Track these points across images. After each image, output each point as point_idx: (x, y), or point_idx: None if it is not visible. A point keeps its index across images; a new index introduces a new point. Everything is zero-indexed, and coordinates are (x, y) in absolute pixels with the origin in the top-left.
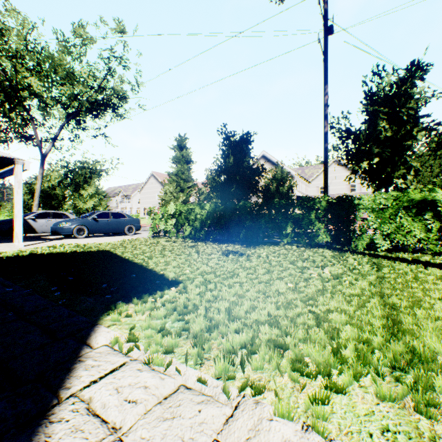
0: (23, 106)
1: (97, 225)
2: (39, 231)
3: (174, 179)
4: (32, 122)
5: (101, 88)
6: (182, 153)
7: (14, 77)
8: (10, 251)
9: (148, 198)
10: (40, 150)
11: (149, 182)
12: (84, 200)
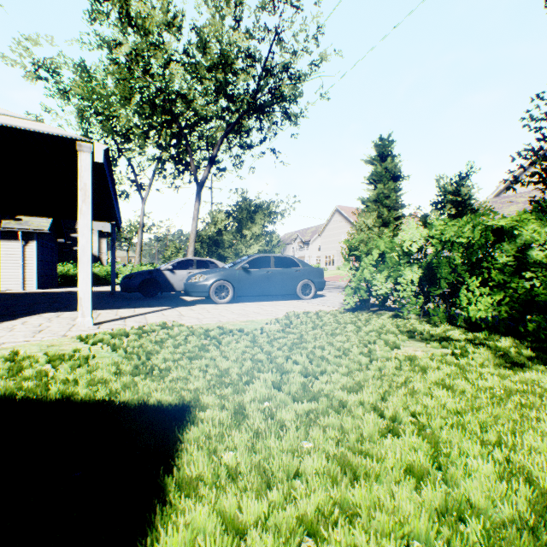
0: (176, 123)
1: (248, 280)
2: (178, 288)
3: (371, 208)
4: (186, 143)
5: (265, 70)
6: (385, 166)
7: (168, 87)
8: (24, 344)
9: (331, 243)
10: (195, 180)
11: (332, 221)
12: (247, 244)
